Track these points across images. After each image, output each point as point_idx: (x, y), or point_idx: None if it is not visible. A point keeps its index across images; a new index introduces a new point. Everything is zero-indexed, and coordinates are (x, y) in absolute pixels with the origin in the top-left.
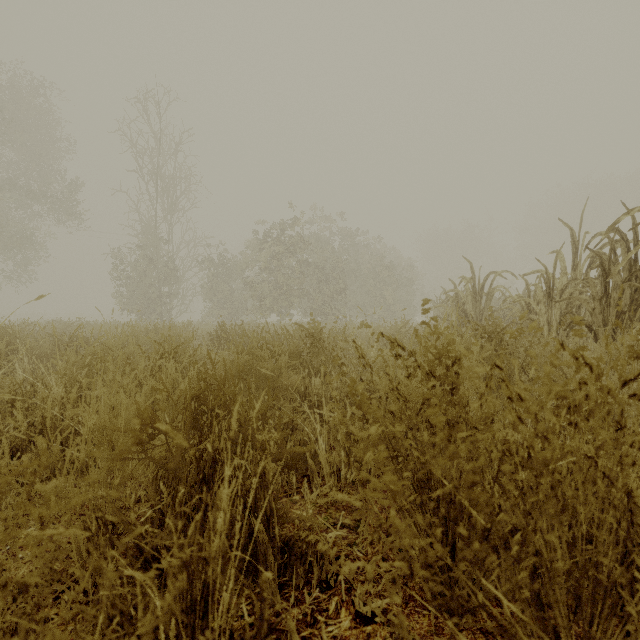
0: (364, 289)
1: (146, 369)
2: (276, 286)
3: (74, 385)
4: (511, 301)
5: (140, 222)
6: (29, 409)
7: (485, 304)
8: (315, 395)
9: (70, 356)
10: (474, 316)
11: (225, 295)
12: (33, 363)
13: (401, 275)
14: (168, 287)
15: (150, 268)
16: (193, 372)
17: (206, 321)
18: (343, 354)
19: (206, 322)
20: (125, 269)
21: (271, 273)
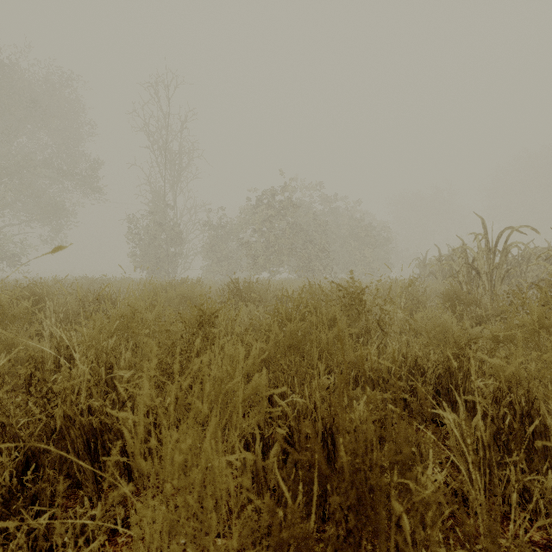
0: (345, 248)
1: (175, 333)
2: (268, 246)
3: (101, 357)
4: (515, 258)
5: (151, 191)
6: (49, 390)
7: (499, 261)
8: (463, 400)
9: (96, 321)
10: (488, 273)
11: (222, 254)
12: (61, 319)
13: (379, 235)
14: (174, 248)
15: (159, 231)
16: (254, 351)
17: (206, 277)
18: (388, 317)
19: (207, 278)
20: (138, 232)
21: (263, 234)
